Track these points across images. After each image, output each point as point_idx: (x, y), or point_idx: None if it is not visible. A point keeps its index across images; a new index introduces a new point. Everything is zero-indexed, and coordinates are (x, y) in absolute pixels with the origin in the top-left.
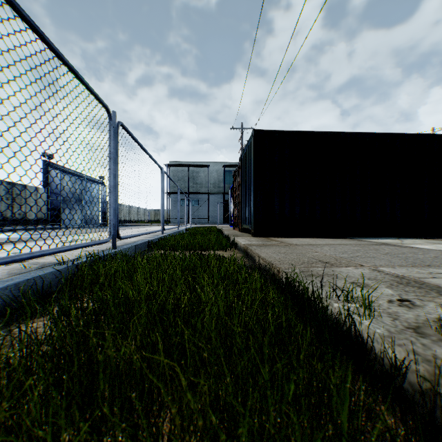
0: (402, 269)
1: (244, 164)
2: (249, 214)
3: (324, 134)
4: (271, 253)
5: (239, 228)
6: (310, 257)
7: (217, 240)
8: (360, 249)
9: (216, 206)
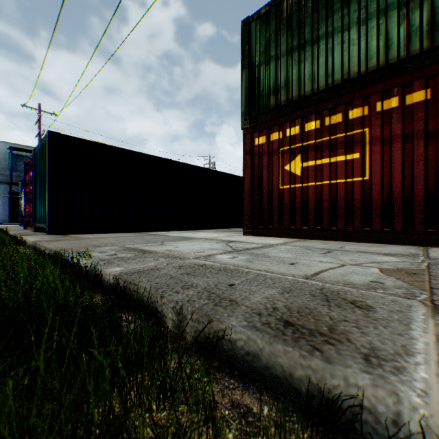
0: (137, 245)
1: (39, 160)
2: (45, 212)
3: (121, 150)
4: (58, 245)
5: (33, 227)
6: (89, 244)
7: None
8: (132, 238)
9: None
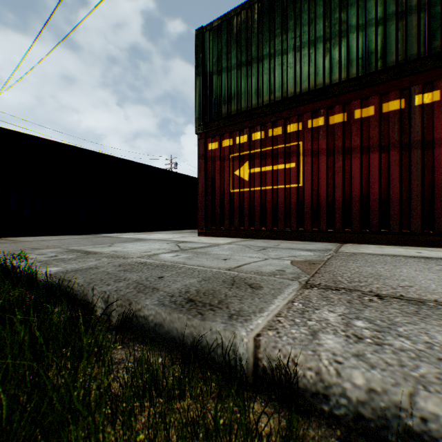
0: (83, 247)
1: None
2: None
3: (69, 146)
4: None
5: None
6: (28, 247)
7: None
8: (80, 240)
9: None
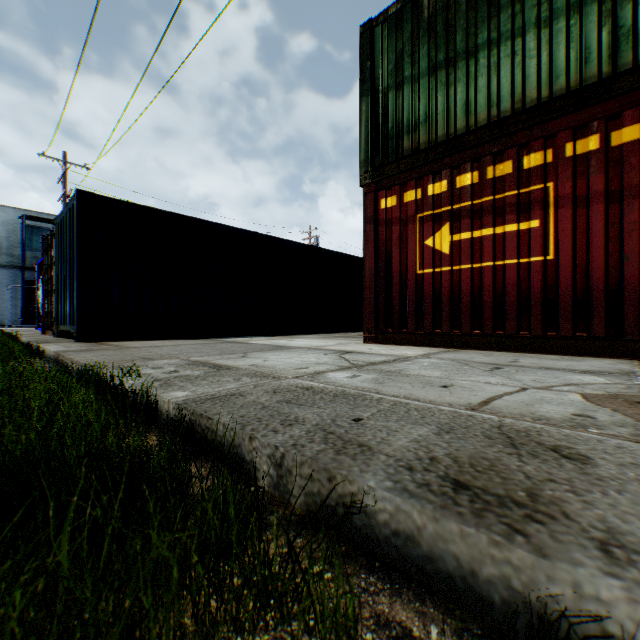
0: (207, 357)
1: (63, 233)
2: (72, 309)
3: (182, 217)
4: (92, 357)
5: (54, 331)
6: (137, 356)
7: (4, 349)
8: (200, 347)
9: (4, 292)
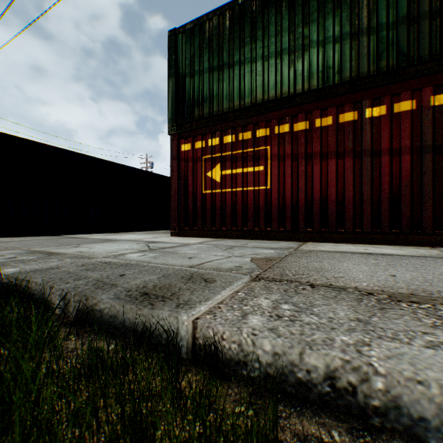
0: (46, 248)
1: None
2: None
3: (32, 142)
4: None
5: None
6: None
7: None
8: (44, 241)
9: None
